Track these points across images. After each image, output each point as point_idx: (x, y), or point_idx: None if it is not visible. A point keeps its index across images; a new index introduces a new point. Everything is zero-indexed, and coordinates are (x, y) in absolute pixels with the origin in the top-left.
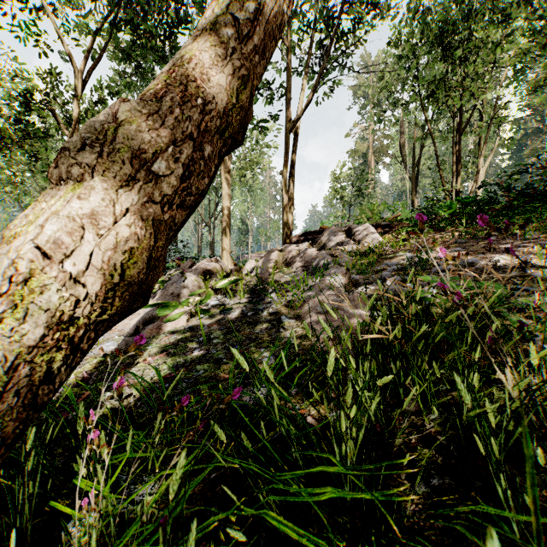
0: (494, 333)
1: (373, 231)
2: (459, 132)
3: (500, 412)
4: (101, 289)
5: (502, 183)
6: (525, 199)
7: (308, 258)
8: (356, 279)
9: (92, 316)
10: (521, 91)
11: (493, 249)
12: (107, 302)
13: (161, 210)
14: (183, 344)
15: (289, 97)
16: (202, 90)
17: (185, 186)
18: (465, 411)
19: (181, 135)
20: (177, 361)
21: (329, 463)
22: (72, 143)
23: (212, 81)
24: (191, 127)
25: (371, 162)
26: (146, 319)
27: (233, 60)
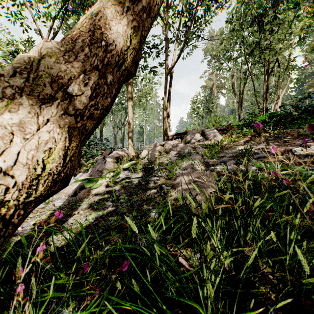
0: (312, 207)
1: (216, 132)
2: (267, 74)
3: (311, 258)
4: (26, 179)
5: (293, 104)
6: (307, 113)
7: (178, 149)
8: (208, 161)
9: (21, 199)
10: (304, 50)
11: (307, 147)
12: (31, 188)
13: (75, 120)
14: (102, 202)
15: (167, 54)
16: (105, 35)
17: (93, 103)
18: (288, 258)
19: (89, 66)
20: (98, 214)
21: (195, 299)
22: (6, 71)
23: (112, 29)
24: (97, 61)
25: (214, 93)
26: (81, 186)
27: (128, 15)
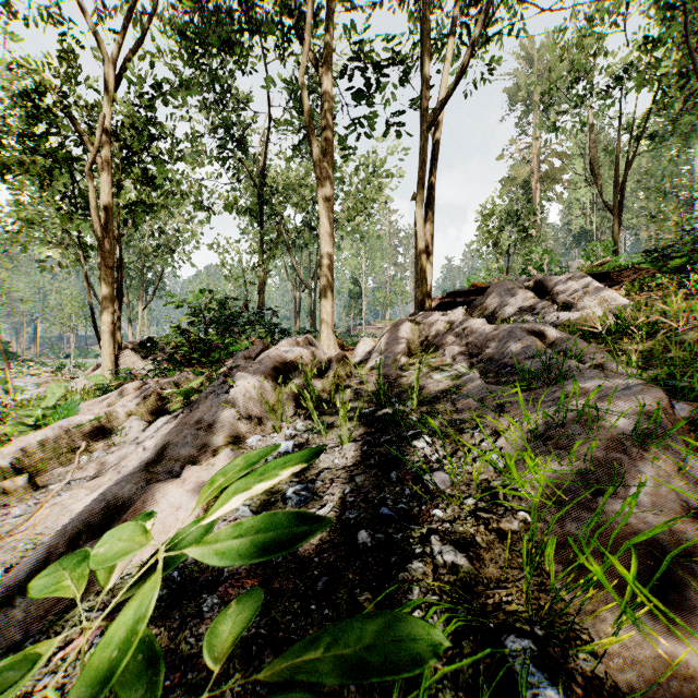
0: None
1: (596, 284)
2: None
3: None
4: None
5: None
6: None
7: (474, 338)
8: (689, 415)
9: None
10: None
11: None
12: None
13: None
14: None
15: (428, 71)
16: None
17: None
18: None
19: None
20: None
21: None
22: None
23: None
24: None
25: (535, 193)
26: (92, 514)
27: None
